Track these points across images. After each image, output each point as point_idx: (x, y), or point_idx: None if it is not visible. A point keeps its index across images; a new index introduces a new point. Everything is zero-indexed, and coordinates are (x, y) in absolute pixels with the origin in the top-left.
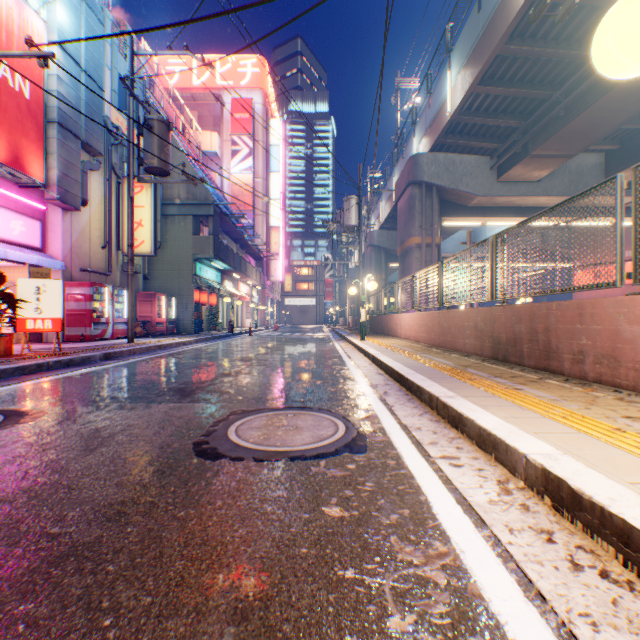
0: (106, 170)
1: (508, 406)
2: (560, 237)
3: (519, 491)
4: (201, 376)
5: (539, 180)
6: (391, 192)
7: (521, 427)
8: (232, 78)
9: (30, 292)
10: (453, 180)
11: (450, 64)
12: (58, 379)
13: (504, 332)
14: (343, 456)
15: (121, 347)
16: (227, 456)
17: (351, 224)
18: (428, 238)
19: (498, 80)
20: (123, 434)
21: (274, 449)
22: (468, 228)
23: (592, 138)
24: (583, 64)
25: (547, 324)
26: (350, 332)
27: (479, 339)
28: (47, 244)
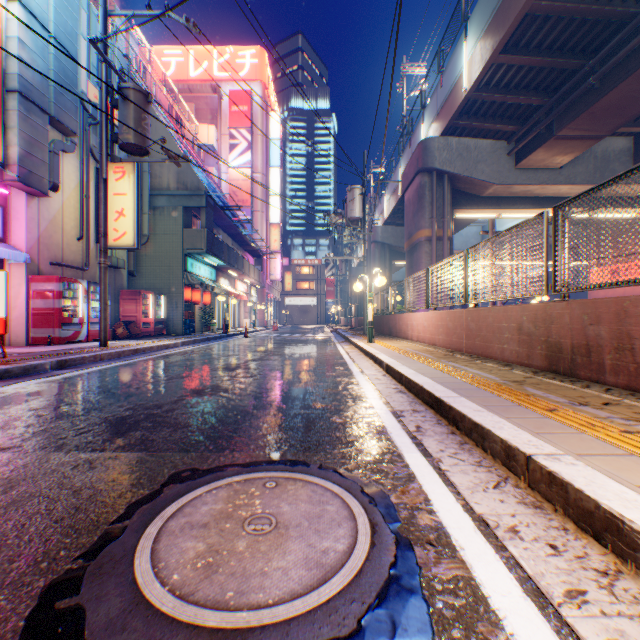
0: (82, 152)
1: None
2: None
3: None
4: (163, 395)
5: (561, 167)
6: (396, 184)
7: None
8: (230, 69)
9: None
10: (467, 167)
11: (467, 34)
12: None
13: (569, 336)
14: None
15: (86, 352)
16: None
17: (355, 216)
18: (439, 231)
19: (523, 48)
20: None
21: (214, 623)
22: (477, 223)
23: (628, 115)
24: (624, 26)
25: None
26: (353, 333)
27: (526, 344)
28: (10, 233)
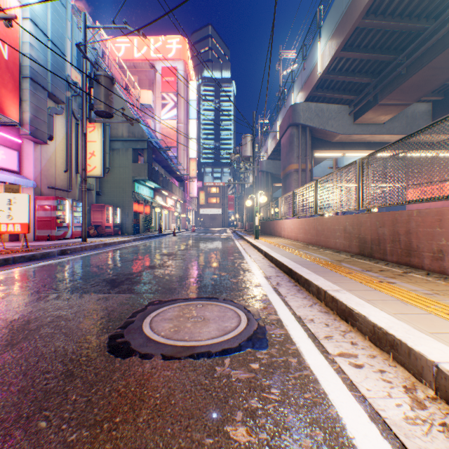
0: (67, 114)
1: (391, 301)
2: (421, 157)
3: (432, 403)
4: (131, 268)
5: (384, 122)
6: (276, 132)
7: (414, 326)
8: (162, 52)
9: (3, 203)
10: (321, 122)
11: (320, 36)
12: (18, 271)
13: (369, 234)
14: (246, 353)
15: (75, 245)
16: (137, 353)
17: (247, 155)
18: (303, 165)
19: (356, 47)
20: (49, 326)
21: (182, 344)
22: (331, 158)
23: (425, 90)
24: (420, 34)
25: (408, 228)
26: (246, 233)
27: (348, 239)
28: (22, 168)
